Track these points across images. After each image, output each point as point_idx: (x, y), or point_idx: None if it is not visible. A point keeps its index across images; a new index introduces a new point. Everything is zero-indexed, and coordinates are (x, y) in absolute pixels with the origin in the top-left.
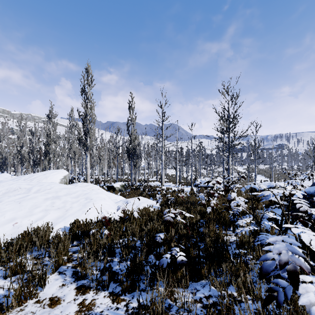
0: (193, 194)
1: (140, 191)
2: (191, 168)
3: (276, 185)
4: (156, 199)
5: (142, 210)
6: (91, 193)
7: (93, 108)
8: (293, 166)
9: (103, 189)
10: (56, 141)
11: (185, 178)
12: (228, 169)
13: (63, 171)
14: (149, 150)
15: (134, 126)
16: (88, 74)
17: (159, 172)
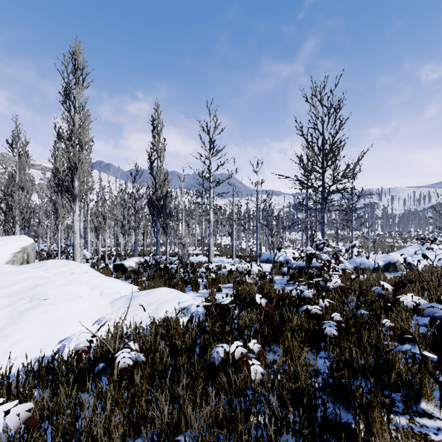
0: (266, 279)
1: (170, 274)
2: (257, 233)
3: (407, 259)
4: (198, 288)
5: (161, 325)
6: (50, 284)
7: (86, 125)
8: (392, 231)
9: (97, 272)
10: (25, 186)
11: (244, 249)
12: (322, 233)
13: (22, 237)
14: (191, 208)
15: (162, 160)
16: (77, 63)
17: (205, 241)
